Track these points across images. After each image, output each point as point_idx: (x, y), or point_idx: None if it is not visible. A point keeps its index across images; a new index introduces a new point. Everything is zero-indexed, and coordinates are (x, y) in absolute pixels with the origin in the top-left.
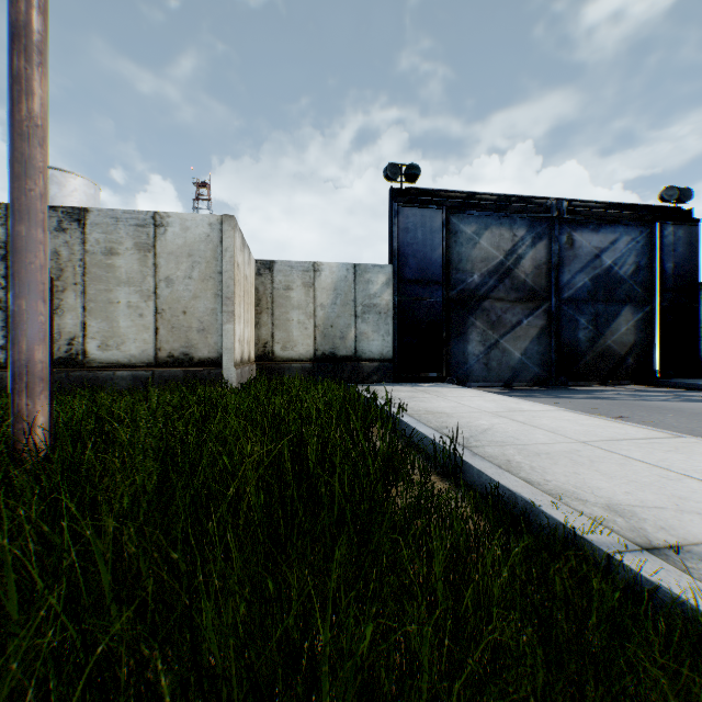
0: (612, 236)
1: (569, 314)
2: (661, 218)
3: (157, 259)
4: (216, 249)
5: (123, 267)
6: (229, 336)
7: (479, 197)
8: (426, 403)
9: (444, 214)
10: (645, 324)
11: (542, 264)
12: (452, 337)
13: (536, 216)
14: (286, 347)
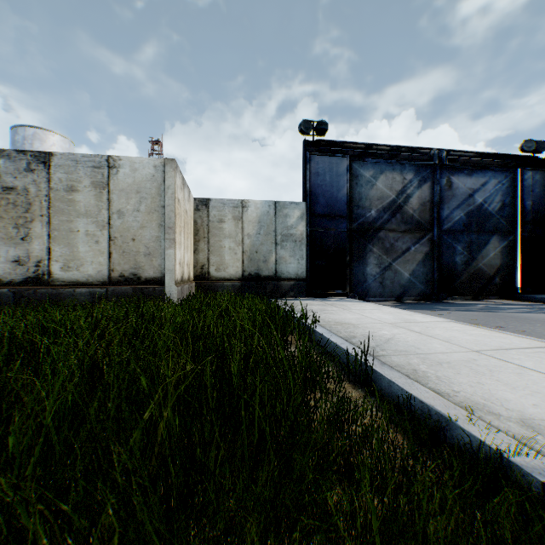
0: (483, 179)
1: (448, 242)
2: (522, 165)
3: (110, 195)
4: (160, 187)
5: (82, 201)
6: (171, 259)
7: (376, 148)
8: (334, 315)
9: (348, 161)
10: (509, 250)
11: (426, 202)
12: (354, 260)
13: (422, 163)
14: (220, 268)
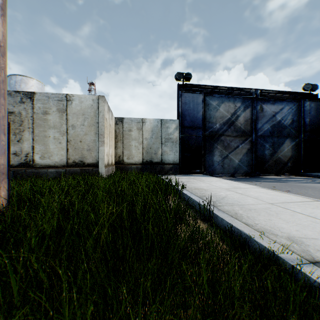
0: (281, 106)
1: (261, 142)
2: (304, 98)
3: (67, 116)
4: (96, 111)
5: (51, 120)
6: (102, 152)
7: (219, 88)
8: (194, 184)
9: (203, 96)
10: (296, 147)
11: (248, 119)
12: (206, 153)
13: (246, 97)
14: (129, 158)
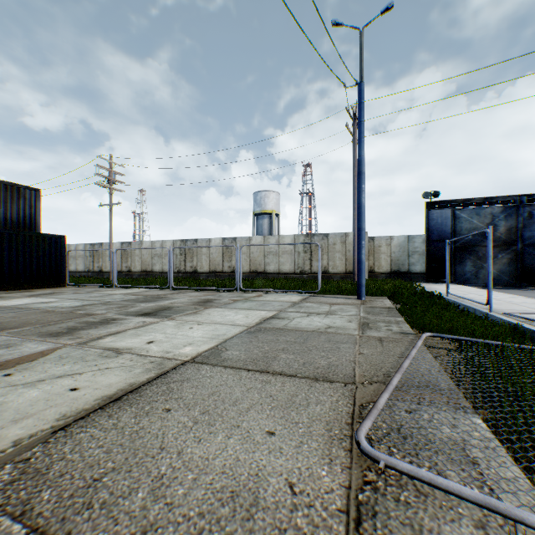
0: None
1: (529, 251)
2: None
3: (346, 245)
4: None
5: (337, 248)
6: (366, 266)
7: (472, 200)
8: (430, 286)
9: (451, 211)
10: None
11: (510, 228)
12: (456, 264)
13: (506, 205)
14: (379, 268)
